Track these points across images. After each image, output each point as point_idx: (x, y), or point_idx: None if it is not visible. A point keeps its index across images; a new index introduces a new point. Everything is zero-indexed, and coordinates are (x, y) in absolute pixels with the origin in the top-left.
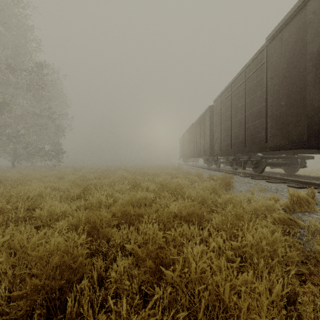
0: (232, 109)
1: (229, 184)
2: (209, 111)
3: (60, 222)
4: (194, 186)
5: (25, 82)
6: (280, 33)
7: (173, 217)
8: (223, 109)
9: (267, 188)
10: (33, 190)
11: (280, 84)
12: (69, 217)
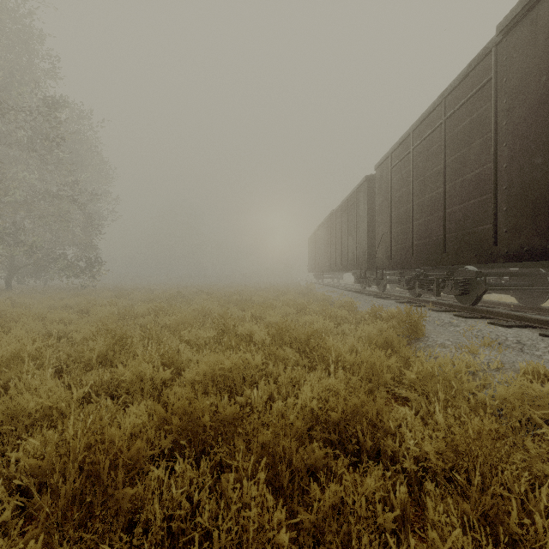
0: (414, 180)
1: (415, 328)
2: (365, 186)
3: (26, 445)
4: (342, 330)
5: (24, 133)
6: (531, 12)
7: (309, 421)
8: (396, 180)
9: (498, 339)
10: (4, 347)
11: (532, 120)
12: (50, 431)
